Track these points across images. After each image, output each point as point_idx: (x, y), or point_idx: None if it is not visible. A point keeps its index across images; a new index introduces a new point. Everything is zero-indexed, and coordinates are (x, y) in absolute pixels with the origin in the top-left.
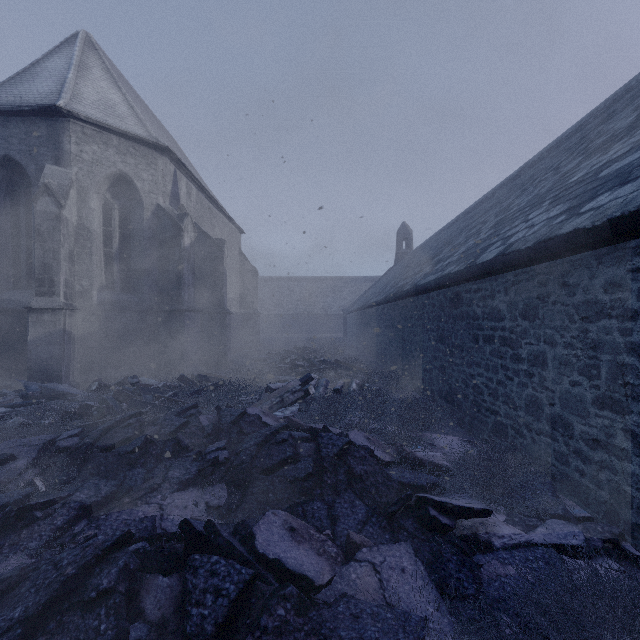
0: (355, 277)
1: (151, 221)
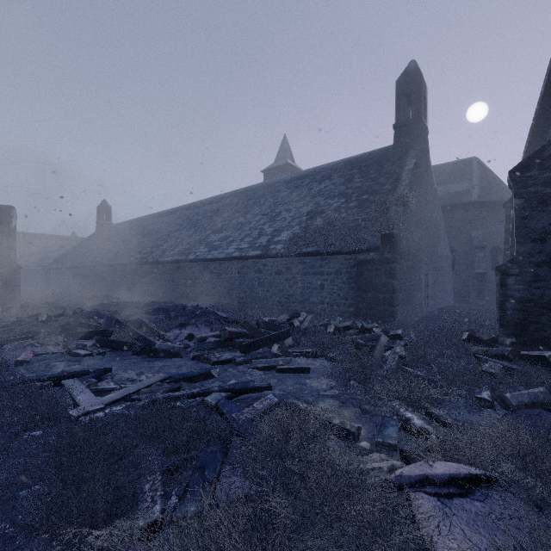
0: (44, 234)
1: None
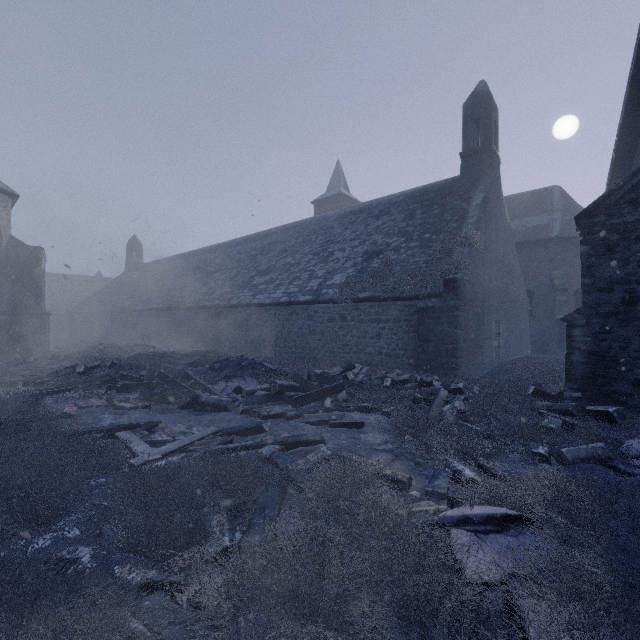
0: (67, 275)
1: (6, 248)
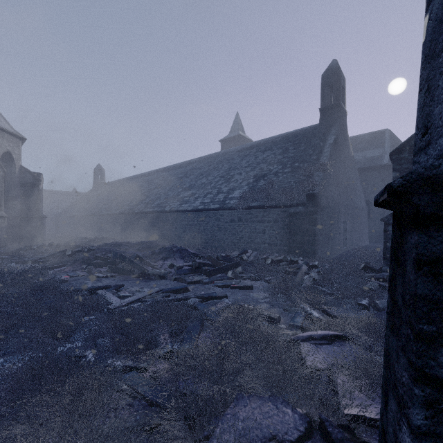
0: (53, 191)
1: (18, 174)
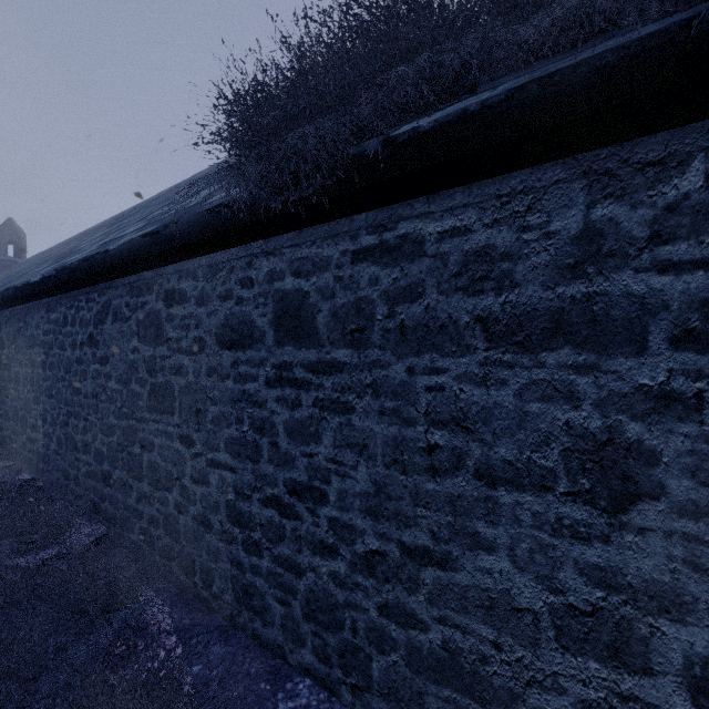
0: None
1: None
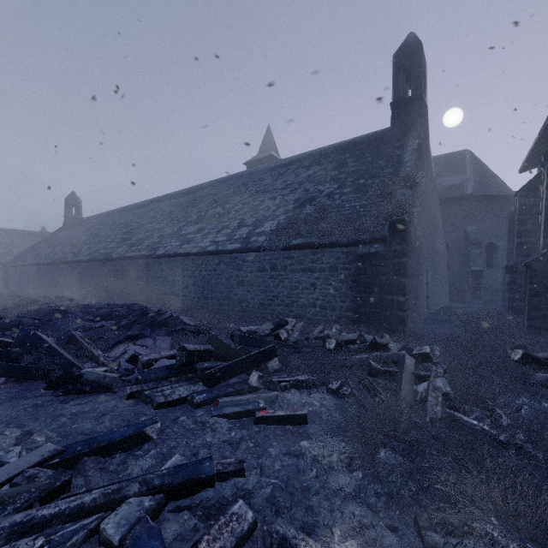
0: (6, 229)
1: None
